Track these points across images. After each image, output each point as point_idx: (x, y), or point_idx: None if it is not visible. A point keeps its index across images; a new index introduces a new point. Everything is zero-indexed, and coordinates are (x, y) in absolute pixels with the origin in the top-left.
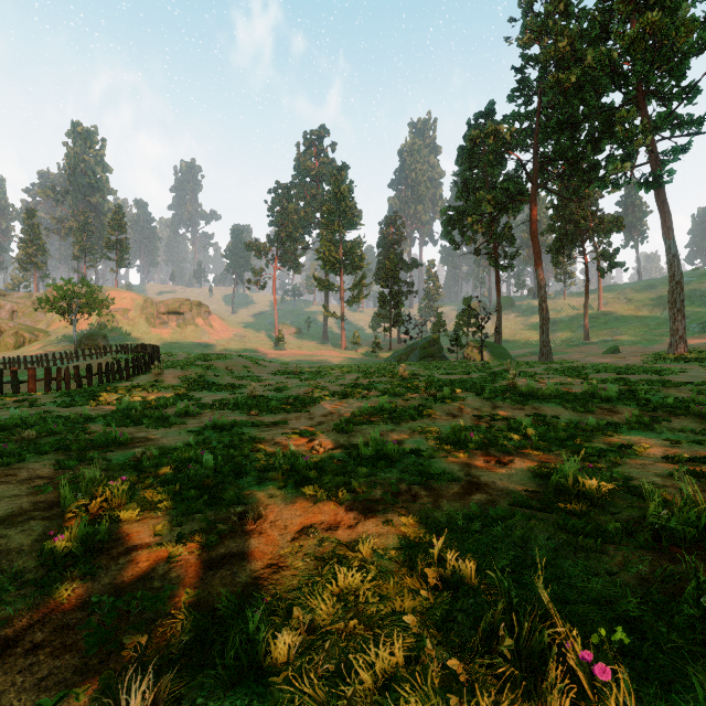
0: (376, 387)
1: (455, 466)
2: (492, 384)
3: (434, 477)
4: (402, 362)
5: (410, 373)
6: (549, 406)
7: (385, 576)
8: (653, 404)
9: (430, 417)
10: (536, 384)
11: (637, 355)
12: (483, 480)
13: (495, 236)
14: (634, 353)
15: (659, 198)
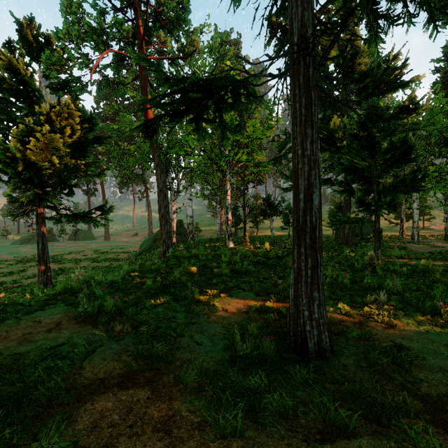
0: (4, 263)
1: (25, 281)
2: (60, 257)
3: (17, 283)
4: (25, 244)
5: (26, 254)
6: (69, 264)
7: (3, 291)
8: (96, 260)
9: (26, 272)
10: (76, 256)
11: (140, 237)
12: (29, 282)
13: (85, 180)
14: (141, 236)
15: (144, 182)
